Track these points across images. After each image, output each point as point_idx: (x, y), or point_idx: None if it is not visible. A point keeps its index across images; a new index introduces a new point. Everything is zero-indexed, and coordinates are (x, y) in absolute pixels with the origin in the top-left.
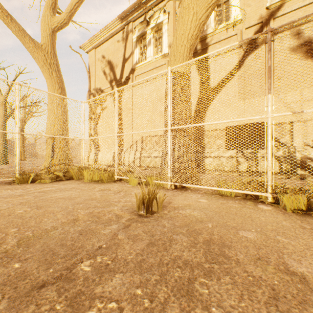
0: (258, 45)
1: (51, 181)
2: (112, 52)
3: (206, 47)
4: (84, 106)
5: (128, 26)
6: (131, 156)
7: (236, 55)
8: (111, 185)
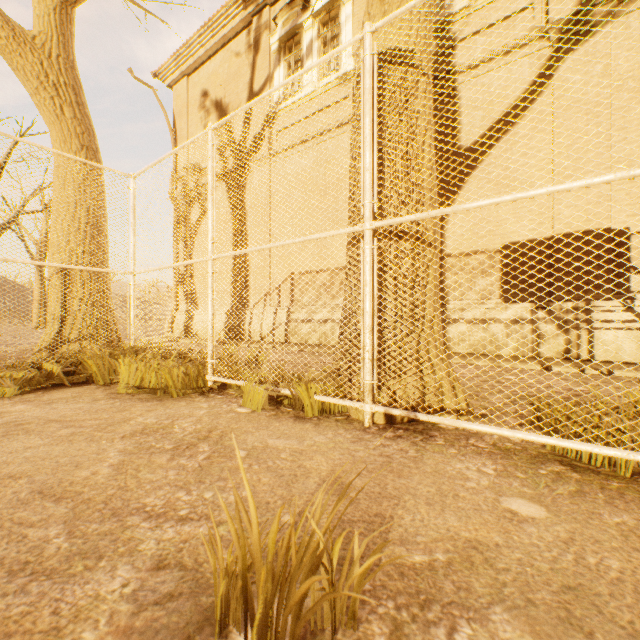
0: (595, 26)
1: (19, 392)
2: (224, 80)
3: (449, 47)
4: (135, 187)
5: (261, 17)
6: (267, 319)
7: (532, 58)
8: (188, 406)
